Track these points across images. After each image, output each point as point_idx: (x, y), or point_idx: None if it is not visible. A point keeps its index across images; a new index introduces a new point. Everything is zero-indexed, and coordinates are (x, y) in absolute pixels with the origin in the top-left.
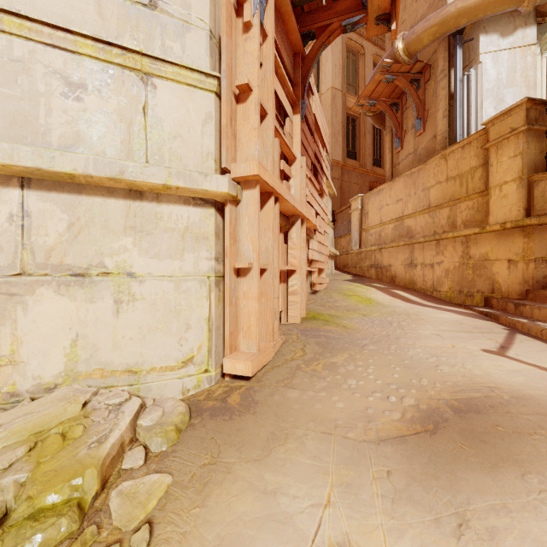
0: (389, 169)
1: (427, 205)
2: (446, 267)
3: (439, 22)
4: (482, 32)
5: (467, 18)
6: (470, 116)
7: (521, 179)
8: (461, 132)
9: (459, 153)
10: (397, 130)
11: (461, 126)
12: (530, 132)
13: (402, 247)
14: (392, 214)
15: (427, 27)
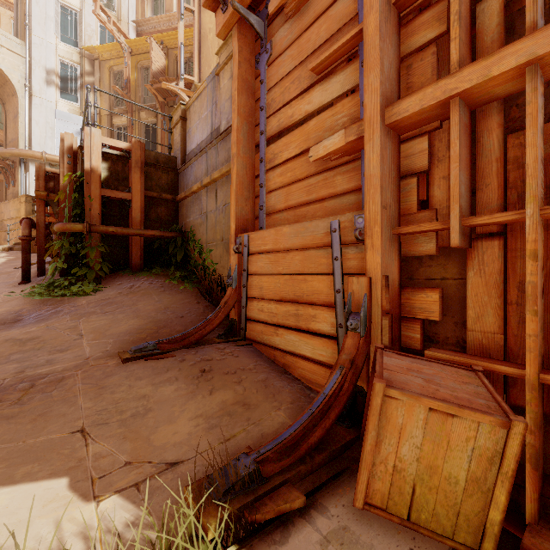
0: (5, 196)
1: (10, 217)
2: (14, 240)
3: (12, 153)
4: (30, 162)
5: (22, 157)
6: (26, 189)
7: (25, 215)
8: (23, 193)
9: (17, 202)
10: (7, 180)
11: (24, 192)
12: (28, 203)
13: (3, 232)
14: (0, 218)
15: (8, 152)
